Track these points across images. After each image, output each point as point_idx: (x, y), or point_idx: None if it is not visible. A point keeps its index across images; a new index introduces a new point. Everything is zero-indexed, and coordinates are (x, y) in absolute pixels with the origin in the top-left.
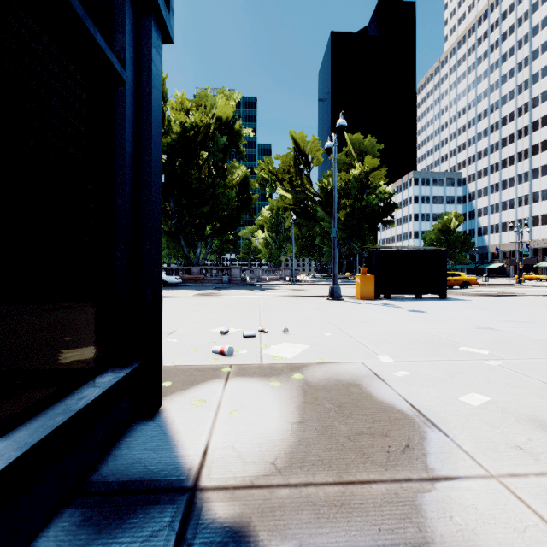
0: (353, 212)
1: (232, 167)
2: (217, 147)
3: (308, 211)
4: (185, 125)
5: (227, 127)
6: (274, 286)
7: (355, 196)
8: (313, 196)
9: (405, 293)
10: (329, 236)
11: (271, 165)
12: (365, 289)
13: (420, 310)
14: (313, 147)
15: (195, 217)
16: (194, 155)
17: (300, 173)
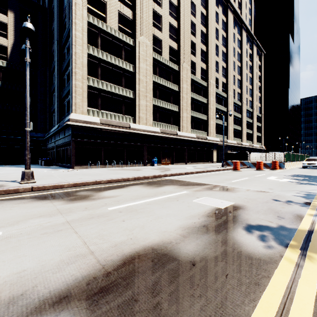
0: None
1: None
2: None
3: None
4: None
5: None
6: None
7: None
8: None
9: None
10: None
11: None
12: None
13: None
14: None
15: None
16: None
17: None
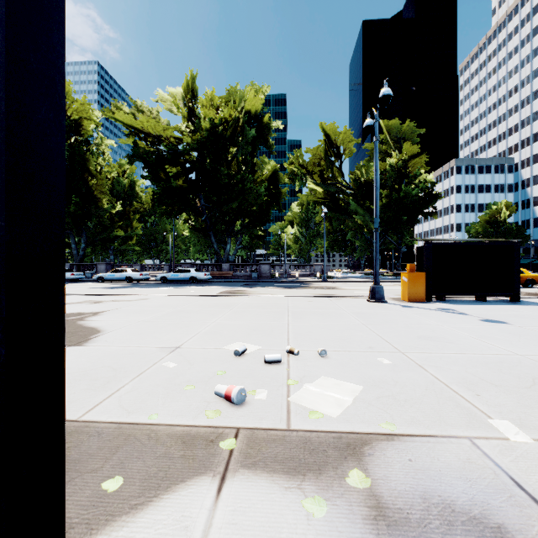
0: (389, 203)
1: (262, 162)
2: (246, 141)
3: (340, 205)
4: (214, 121)
5: (256, 121)
6: (304, 283)
7: (391, 186)
8: (345, 188)
9: (464, 294)
10: (363, 230)
11: (301, 158)
12: (413, 289)
13: (498, 320)
14: (345, 137)
15: (224, 213)
16: (223, 151)
17: (331, 166)
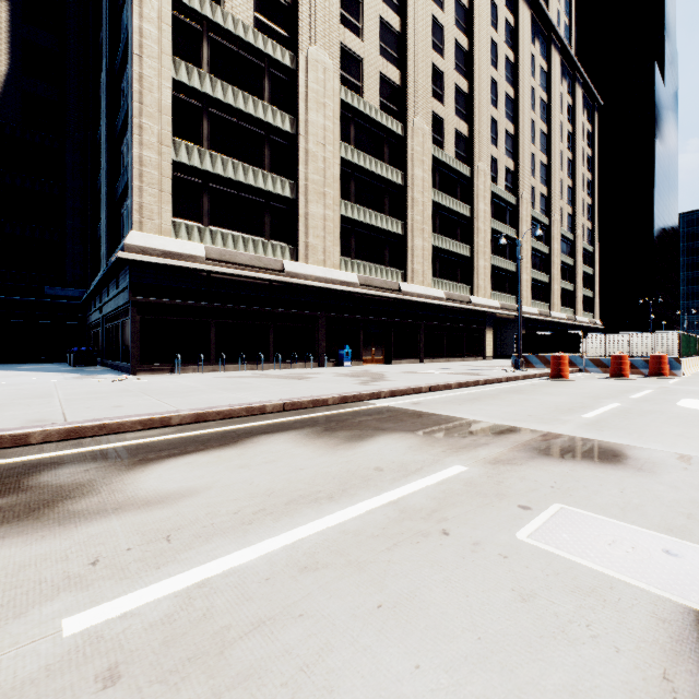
0: None
1: None
2: None
3: None
4: None
5: None
6: None
7: None
8: None
9: None
10: None
11: None
12: None
13: None
14: None
15: None
16: None
17: None
